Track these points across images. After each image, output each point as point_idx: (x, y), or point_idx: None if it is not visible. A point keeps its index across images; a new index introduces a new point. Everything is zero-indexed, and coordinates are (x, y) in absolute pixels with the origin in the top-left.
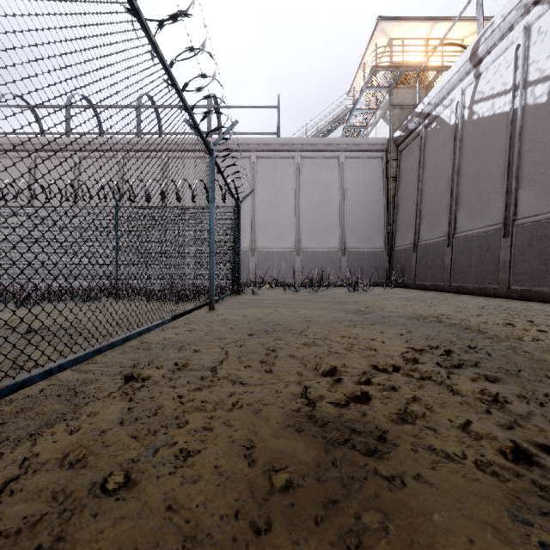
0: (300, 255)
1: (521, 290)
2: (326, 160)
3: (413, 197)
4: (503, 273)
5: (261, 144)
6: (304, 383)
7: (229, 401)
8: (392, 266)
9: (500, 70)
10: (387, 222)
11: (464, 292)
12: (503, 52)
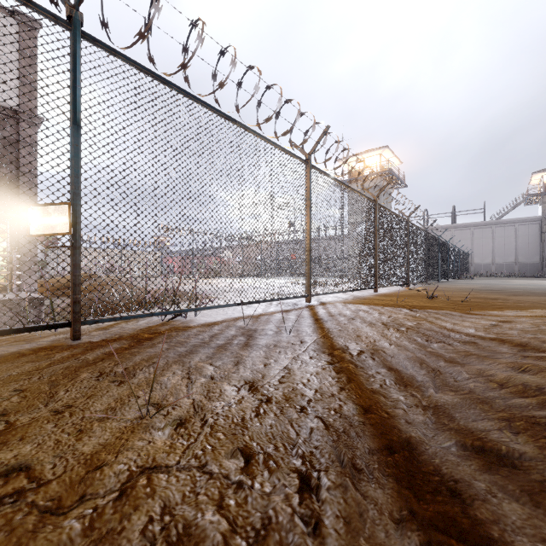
0: (494, 265)
1: None
2: (508, 227)
3: None
4: None
5: (475, 224)
6: None
7: None
8: (542, 269)
9: None
10: (541, 251)
11: None
12: None
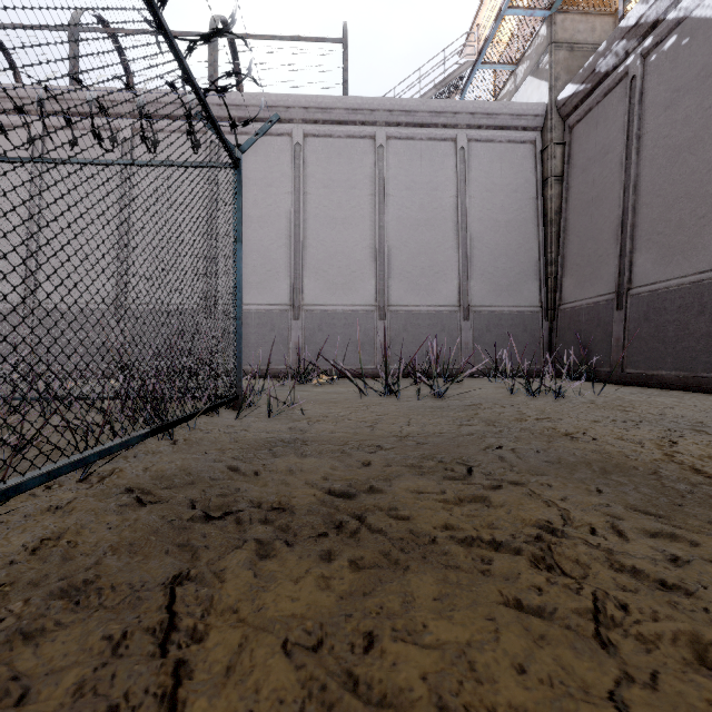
0: (385, 318)
1: None
2: (434, 143)
3: (610, 202)
4: None
5: (312, 109)
6: None
7: None
8: (555, 340)
9: None
10: (544, 258)
11: None
12: None
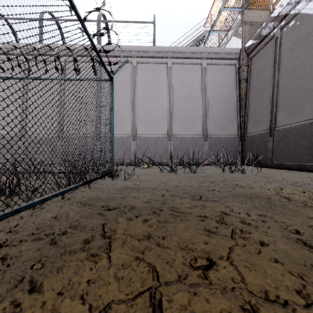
0: (171, 140)
1: None
2: (192, 65)
3: (267, 90)
4: None
5: (140, 51)
6: None
7: None
8: (244, 149)
9: None
10: (239, 114)
11: None
12: None
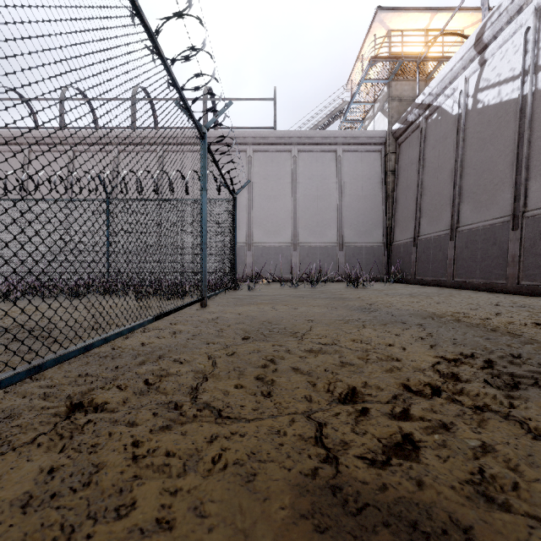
0: (297, 250)
1: (532, 286)
2: (324, 153)
3: (413, 190)
4: (511, 268)
5: (258, 137)
6: (317, 417)
7: (207, 454)
8: (390, 261)
9: (507, 56)
10: (385, 216)
11: (468, 288)
12: (510, 37)
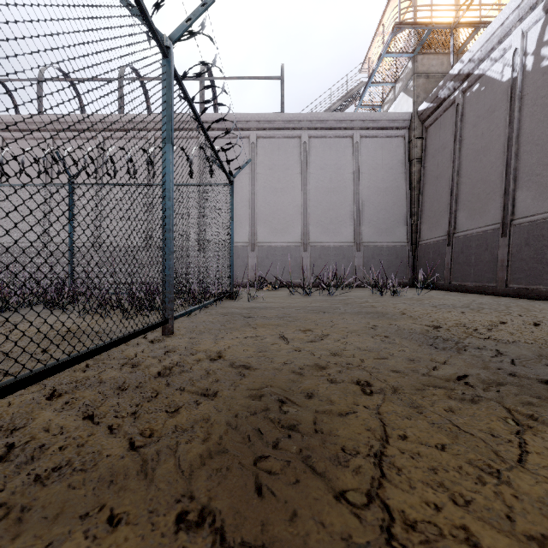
0: (307, 251)
1: None
2: (338, 139)
3: (446, 179)
4: None
5: (262, 121)
6: None
7: None
8: (416, 264)
9: None
10: (409, 211)
11: (532, 296)
12: None
